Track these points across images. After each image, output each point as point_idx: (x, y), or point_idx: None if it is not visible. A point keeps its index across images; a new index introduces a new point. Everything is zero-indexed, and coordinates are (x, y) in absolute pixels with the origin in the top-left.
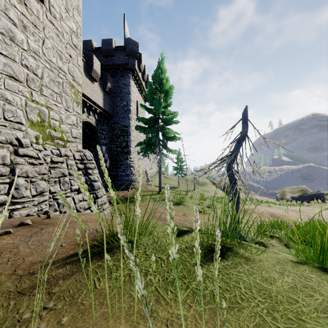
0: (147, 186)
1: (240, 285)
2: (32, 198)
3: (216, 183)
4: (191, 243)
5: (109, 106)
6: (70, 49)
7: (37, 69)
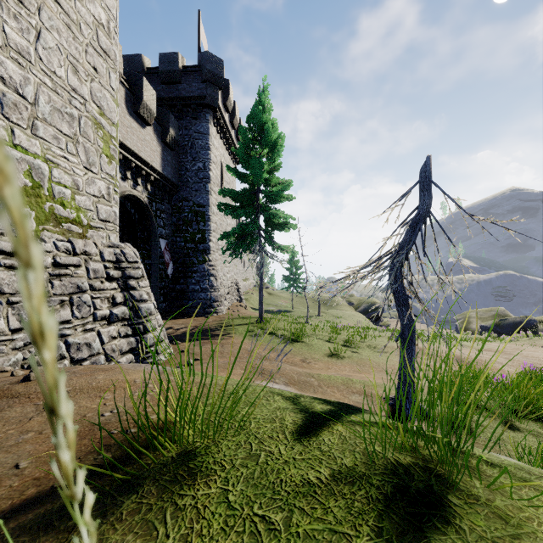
0: (239, 309)
1: None
2: (10, 335)
3: (355, 303)
4: (342, 458)
5: (172, 170)
6: (96, 57)
7: (25, 85)
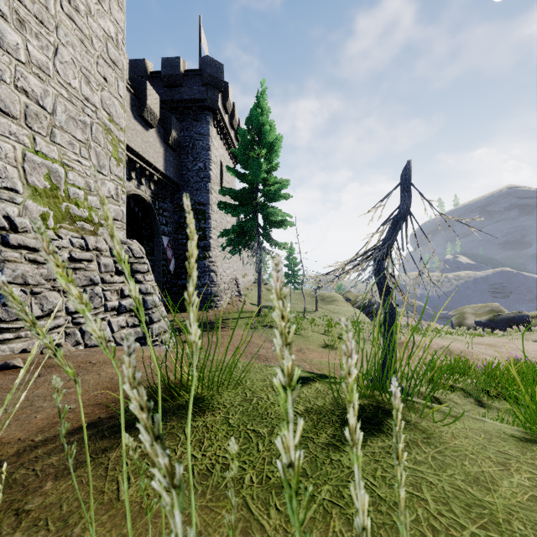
0: (239, 303)
1: (424, 493)
2: None
3: (352, 299)
4: (315, 401)
5: (174, 170)
6: (106, 68)
7: (45, 97)
